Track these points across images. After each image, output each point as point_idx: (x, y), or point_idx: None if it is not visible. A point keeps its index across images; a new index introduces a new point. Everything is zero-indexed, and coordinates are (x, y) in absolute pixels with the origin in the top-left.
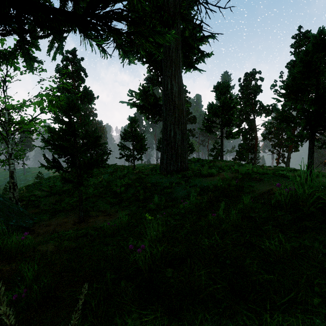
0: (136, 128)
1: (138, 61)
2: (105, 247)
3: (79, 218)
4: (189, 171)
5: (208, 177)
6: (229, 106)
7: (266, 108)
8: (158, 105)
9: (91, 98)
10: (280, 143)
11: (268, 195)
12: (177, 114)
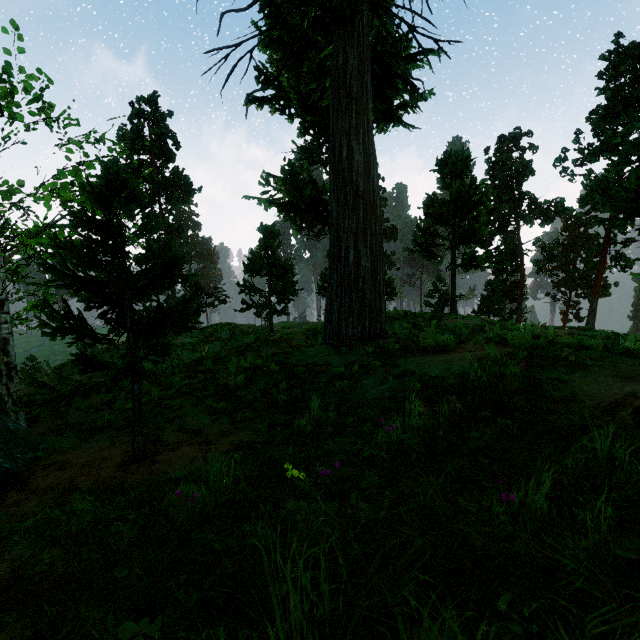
0: (276, 248)
1: (281, 114)
2: (128, 624)
3: (132, 452)
4: (389, 339)
5: (435, 353)
6: (470, 201)
7: (543, 208)
8: (321, 201)
9: (188, 190)
10: (571, 279)
11: (634, 414)
12: (362, 214)
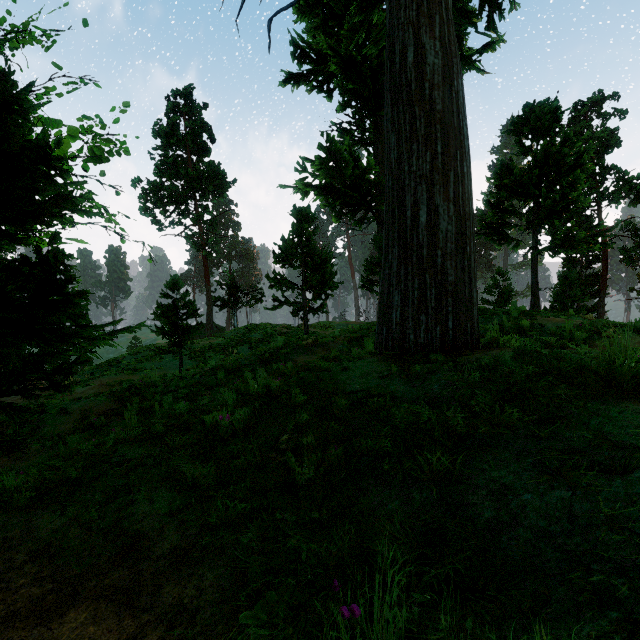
0: (311, 233)
1: (319, 92)
2: None
3: None
4: (501, 352)
5: None
6: (562, 164)
7: (635, 183)
8: (364, 182)
9: (222, 183)
10: None
11: None
12: (441, 147)
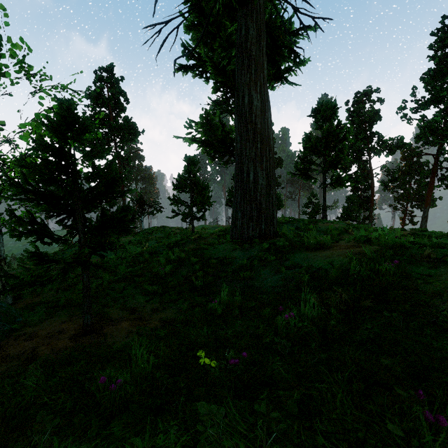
0: (196, 172)
1: (200, 78)
2: None
3: (82, 327)
4: (280, 238)
5: (316, 249)
6: (336, 138)
7: (388, 143)
8: (228, 139)
9: (135, 132)
10: (407, 195)
11: None
12: (259, 145)
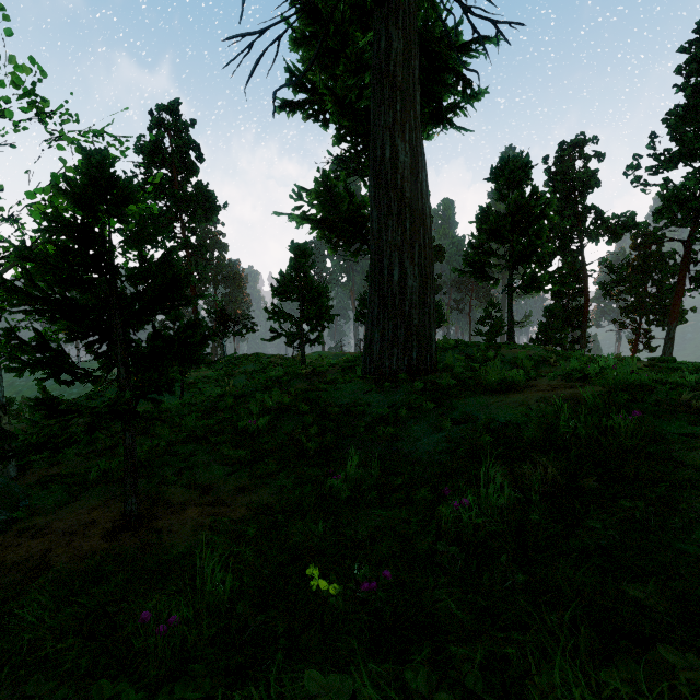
0: (308, 268)
1: (315, 120)
2: None
3: (124, 517)
4: (442, 373)
5: (501, 391)
6: (530, 214)
7: (610, 223)
8: (359, 217)
9: (212, 207)
10: (641, 304)
11: None
12: (409, 225)
